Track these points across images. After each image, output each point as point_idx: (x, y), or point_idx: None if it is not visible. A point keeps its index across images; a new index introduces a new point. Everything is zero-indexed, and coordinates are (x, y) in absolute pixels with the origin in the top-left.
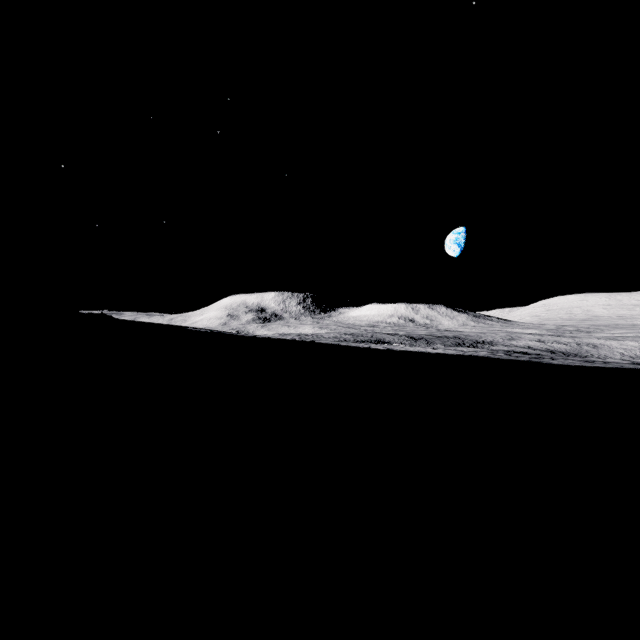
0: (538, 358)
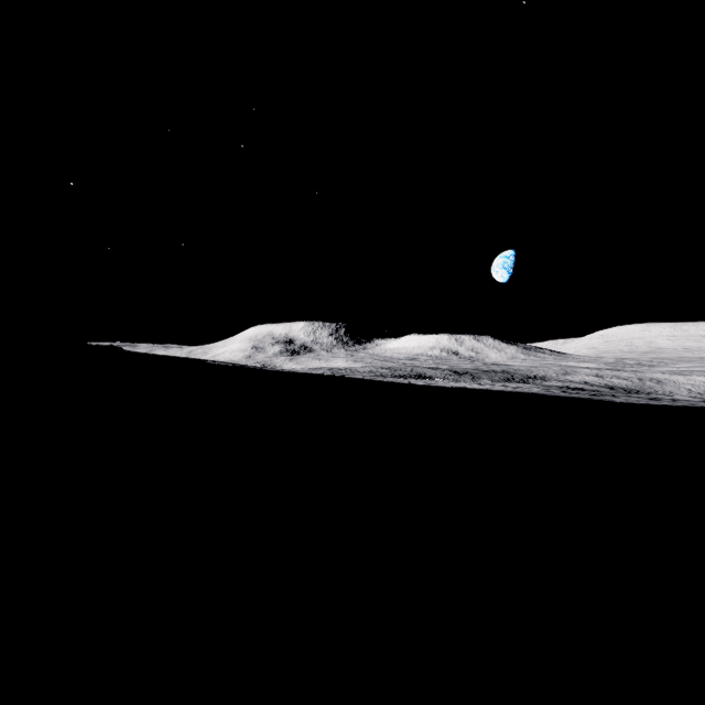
0: (598, 395)
